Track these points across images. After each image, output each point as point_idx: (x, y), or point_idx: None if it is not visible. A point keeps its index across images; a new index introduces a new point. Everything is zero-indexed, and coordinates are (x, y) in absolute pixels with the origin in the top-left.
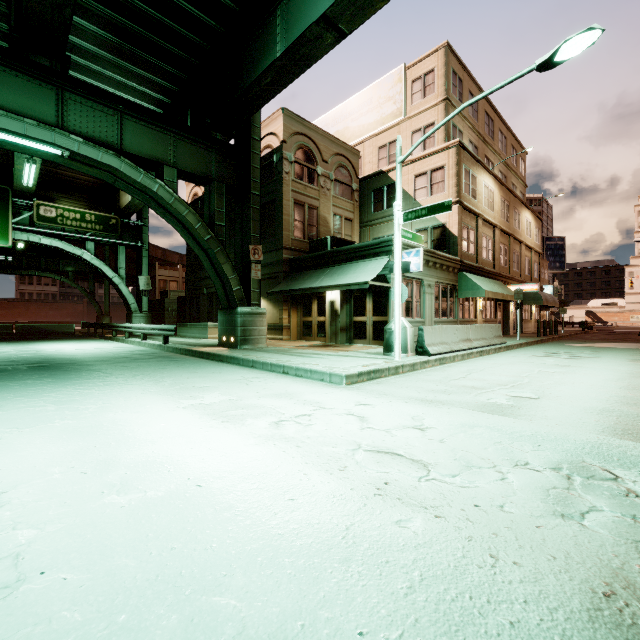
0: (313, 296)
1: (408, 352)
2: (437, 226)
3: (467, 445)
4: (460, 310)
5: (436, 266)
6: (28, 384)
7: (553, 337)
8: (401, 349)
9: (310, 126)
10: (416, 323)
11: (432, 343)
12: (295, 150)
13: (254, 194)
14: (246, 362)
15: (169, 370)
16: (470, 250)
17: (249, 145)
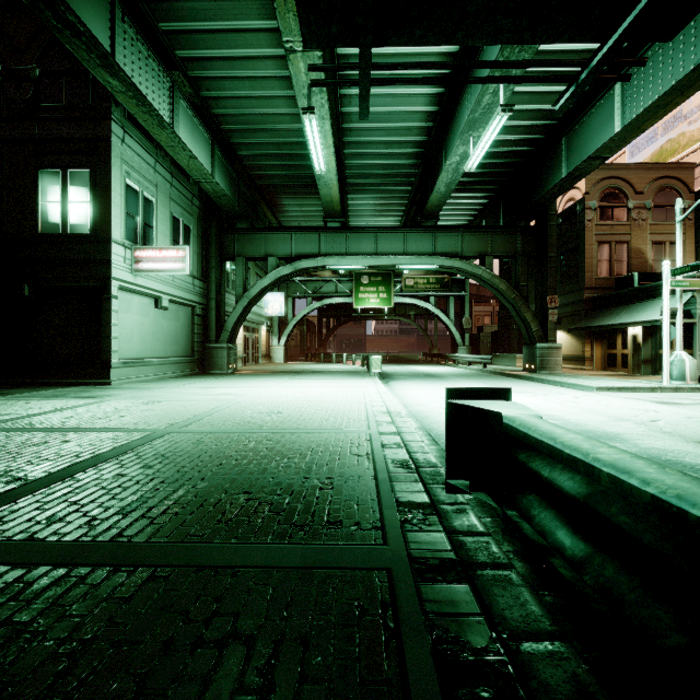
0: (617, 330)
1: (686, 381)
2: None
3: (610, 404)
4: None
5: None
6: (433, 380)
7: None
8: (676, 378)
9: (618, 166)
10: None
11: None
12: (599, 196)
13: (551, 256)
14: (538, 380)
15: (490, 380)
16: None
17: (546, 221)
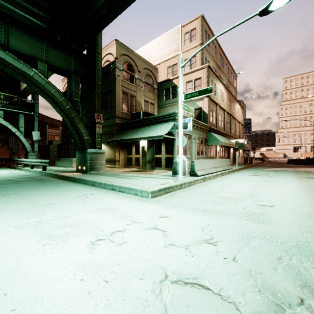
0: (133, 143)
1: (186, 174)
2: (197, 108)
3: (258, 264)
4: (209, 151)
5: (198, 128)
6: None
7: (251, 165)
8: (182, 173)
9: (131, 51)
10: (188, 158)
11: (198, 169)
12: (123, 63)
13: (98, 84)
14: (89, 182)
15: (34, 189)
16: (213, 121)
17: (95, 55)
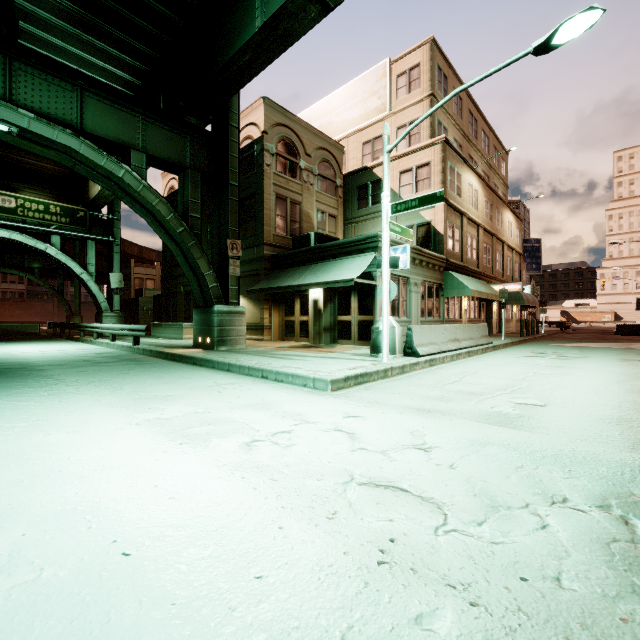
0: (296, 294)
1: (396, 353)
2: (422, 224)
3: (484, 472)
4: (446, 309)
5: (422, 264)
6: None
7: (535, 337)
8: (389, 350)
9: (292, 117)
10: (402, 323)
11: (421, 343)
12: (277, 142)
13: (232, 185)
14: (221, 365)
15: (132, 375)
16: (455, 249)
17: (227, 132)
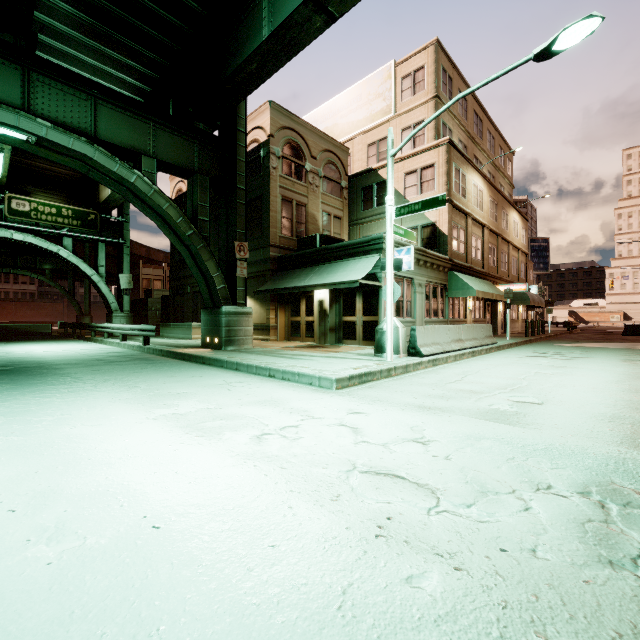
0: (301, 295)
1: (400, 353)
2: (427, 225)
3: (477, 463)
4: (450, 310)
5: (427, 265)
6: None
7: (541, 337)
8: (393, 350)
9: (298, 121)
10: (407, 323)
11: (424, 344)
12: (283, 145)
13: (240, 188)
14: (230, 364)
15: (145, 374)
16: (460, 249)
17: (234, 137)
